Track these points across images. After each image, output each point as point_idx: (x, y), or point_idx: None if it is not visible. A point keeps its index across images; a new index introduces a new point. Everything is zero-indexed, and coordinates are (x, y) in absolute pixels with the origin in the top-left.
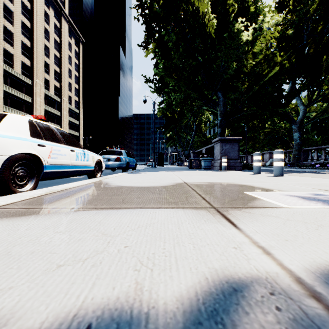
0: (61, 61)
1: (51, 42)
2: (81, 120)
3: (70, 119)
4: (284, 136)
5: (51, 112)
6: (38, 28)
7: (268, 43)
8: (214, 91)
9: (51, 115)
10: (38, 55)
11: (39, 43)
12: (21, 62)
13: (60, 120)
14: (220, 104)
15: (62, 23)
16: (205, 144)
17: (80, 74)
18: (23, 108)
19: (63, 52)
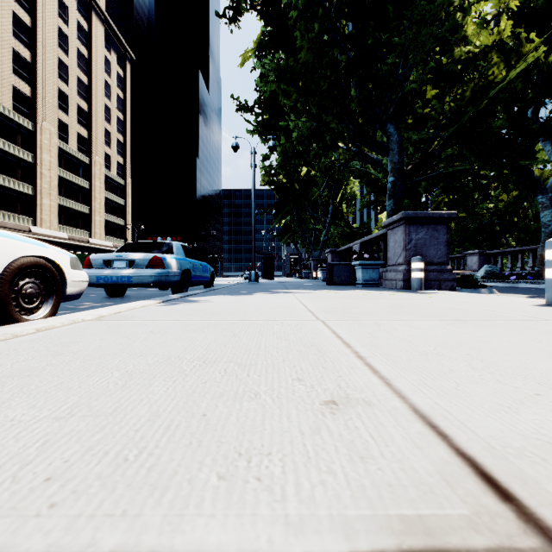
0: (91, 92)
1: (72, 56)
2: (128, 197)
3: (107, 195)
4: (492, 225)
5: (72, 182)
6: (46, 27)
7: (503, 9)
8: (380, 121)
9: (71, 187)
10: (45, 78)
11: (49, 56)
12: (12, 89)
13: (89, 196)
14: (392, 148)
15: (93, 23)
16: (350, 239)
17: (127, 117)
18: (17, 173)
19: (94, 74)
